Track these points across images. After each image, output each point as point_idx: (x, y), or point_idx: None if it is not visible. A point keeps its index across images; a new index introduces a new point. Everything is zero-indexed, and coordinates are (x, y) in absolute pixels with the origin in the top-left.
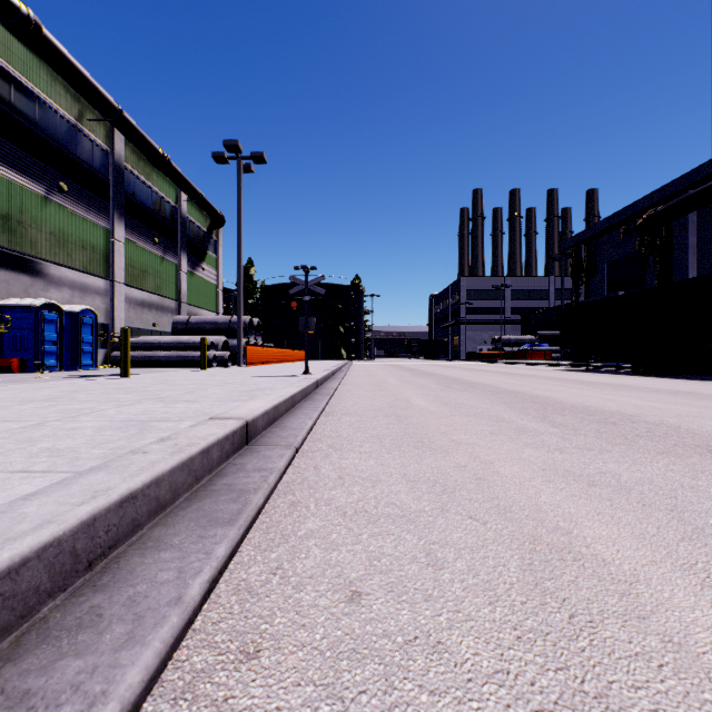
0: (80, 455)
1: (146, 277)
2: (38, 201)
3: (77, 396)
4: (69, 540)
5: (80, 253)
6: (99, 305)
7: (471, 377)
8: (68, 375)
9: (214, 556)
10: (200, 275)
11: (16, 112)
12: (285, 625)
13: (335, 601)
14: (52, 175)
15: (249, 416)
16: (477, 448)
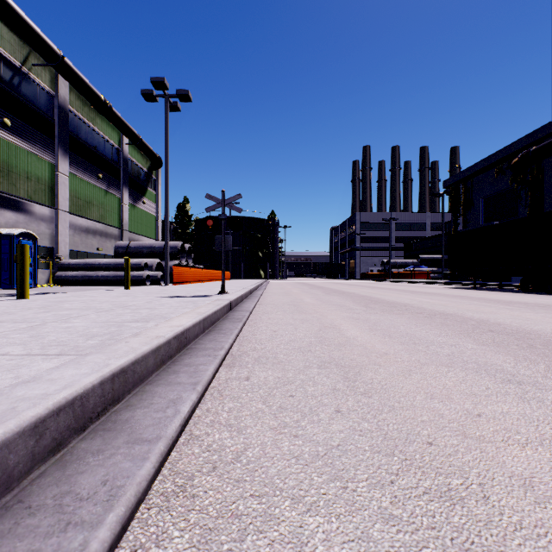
0: None
1: (90, 207)
2: None
3: None
4: None
5: (25, 183)
6: (44, 230)
7: (380, 295)
8: None
9: None
10: (141, 208)
11: None
12: None
13: None
14: None
15: None
16: None
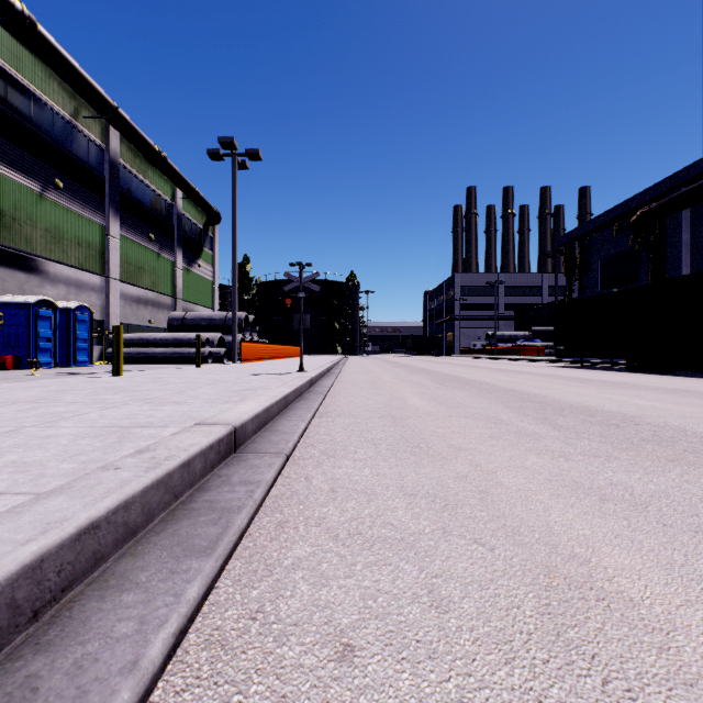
0: (47, 471)
1: (142, 274)
2: (33, 198)
3: (63, 397)
4: (5, 590)
5: (76, 249)
6: (95, 301)
7: (466, 374)
8: (62, 372)
9: (183, 600)
10: (196, 271)
11: (10, 109)
12: (262, 696)
13: (323, 659)
14: (48, 171)
15: (238, 421)
16: (478, 455)
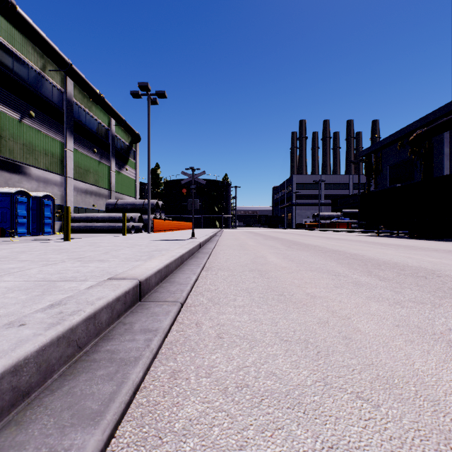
0: None
1: (88, 174)
2: (14, 123)
3: (19, 256)
4: None
5: (44, 158)
6: (56, 192)
7: (303, 240)
8: (32, 239)
9: None
10: (124, 173)
11: None
12: None
13: None
14: (24, 106)
15: (143, 276)
16: (330, 302)
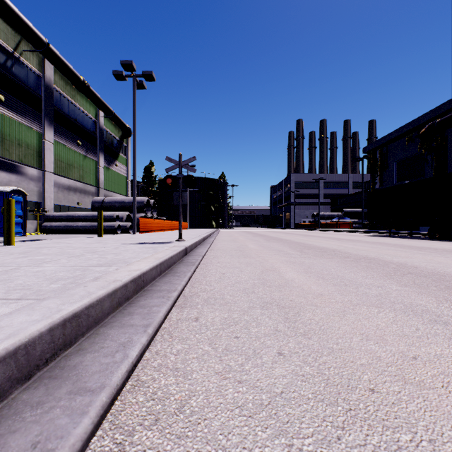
0: None
1: (72, 169)
2: None
3: None
4: None
5: (16, 148)
6: (33, 188)
7: (312, 242)
8: None
9: None
10: (114, 169)
11: None
12: None
13: None
14: None
15: None
16: None
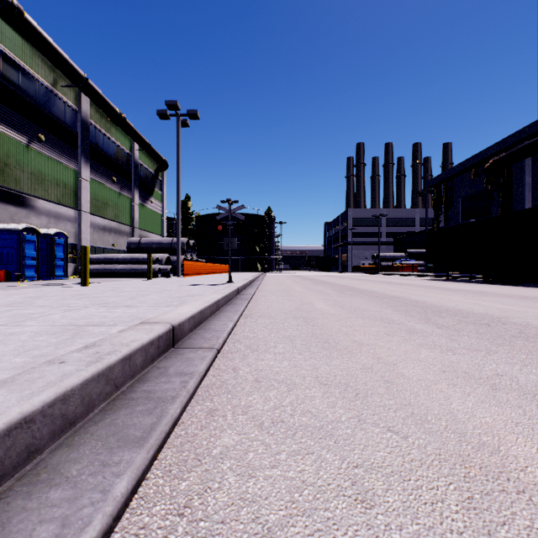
0: None
1: (107, 208)
2: (21, 148)
3: (36, 302)
4: None
5: (55, 188)
6: (70, 229)
7: (358, 285)
8: (43, 283)
9: (110, 497)
10: (149, 207)
11: (3, 79)
12: None
13: None
14: (33, 128)
15: (176, 321)
16: (378, 349)
